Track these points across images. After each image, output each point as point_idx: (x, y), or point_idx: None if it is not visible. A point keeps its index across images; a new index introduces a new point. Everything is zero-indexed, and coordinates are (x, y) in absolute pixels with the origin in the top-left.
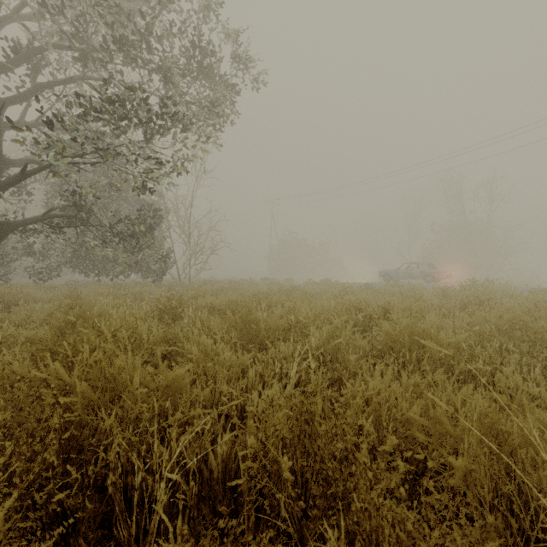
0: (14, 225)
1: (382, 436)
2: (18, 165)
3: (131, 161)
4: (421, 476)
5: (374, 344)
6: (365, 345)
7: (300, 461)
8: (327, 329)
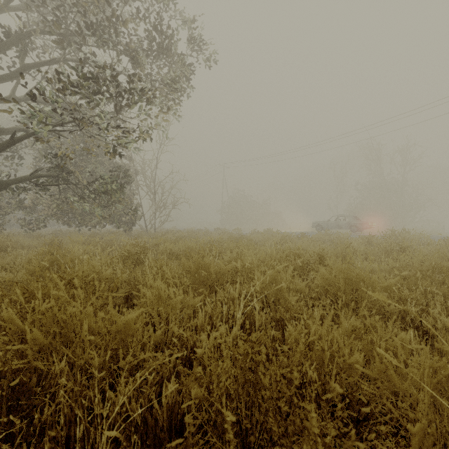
0: (6, 183)
1: (324, 381)
2: (9, 133)
3: (102, 129)
4: (363, 421)
5: (312, 287)
6: (304, 288)
7: (244, 410)
8: (270, 273)
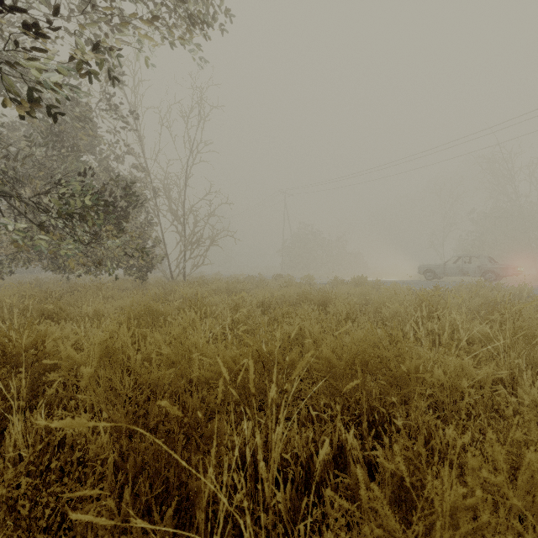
0: None
1: None
2: None
3: None
4: None
5: None
6: None
7: None
8: None
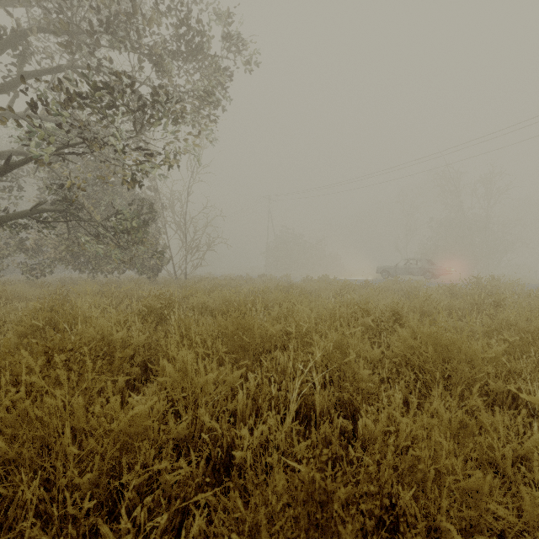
0: (0, 219)
1: (426, 511)
2: (4, 157)
3: (118, 151)
4: None
5: (387, 355)
6: (377, 356)
7: None
8: (333, 337)
